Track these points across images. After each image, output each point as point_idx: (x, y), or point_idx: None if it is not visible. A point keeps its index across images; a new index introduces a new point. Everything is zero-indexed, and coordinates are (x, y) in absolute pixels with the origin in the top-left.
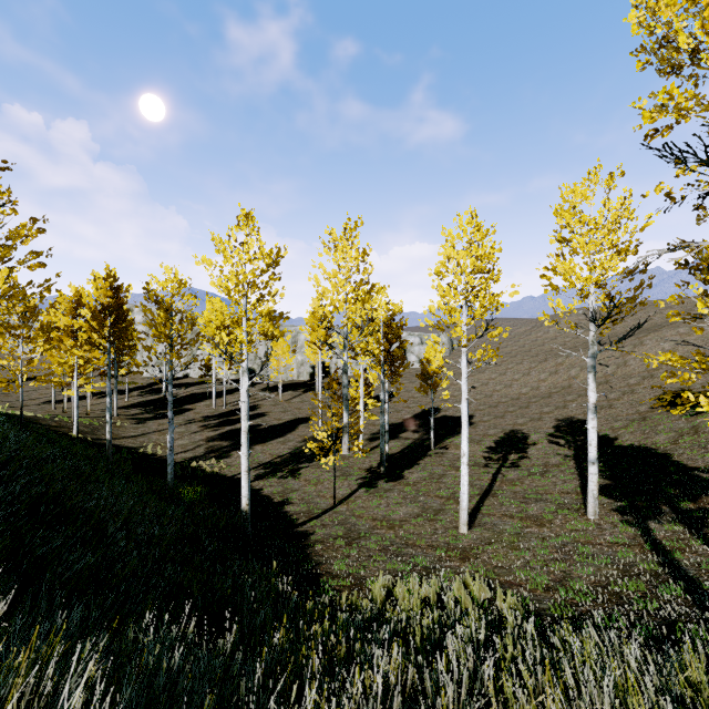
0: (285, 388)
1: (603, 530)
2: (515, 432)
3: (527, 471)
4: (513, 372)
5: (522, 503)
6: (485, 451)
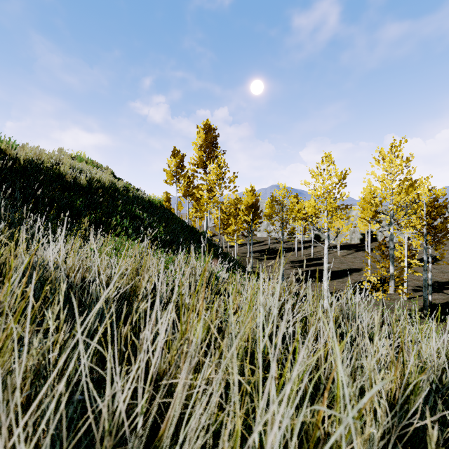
0: (341, 247)
1: None
2: None
3: None
4: None
5: None
6: None
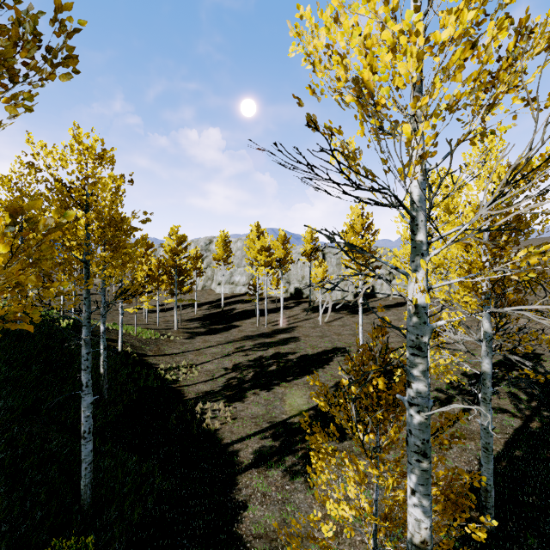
0: (327, 308)
1: None
2: None
3: None
4: None
5: None
6: None
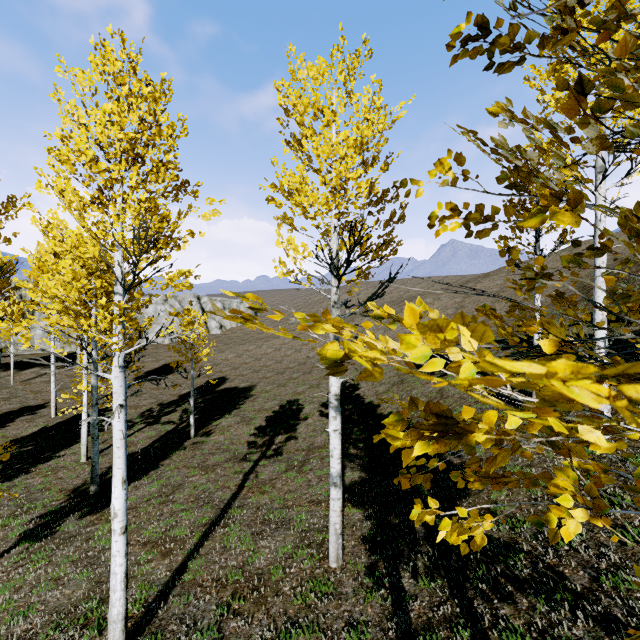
0: (30, 363)
1: (343, 599)
2: (291, 404)
3: (286, 463)
4: (304, 337)
5: (255, 537)
6: (253, 433)
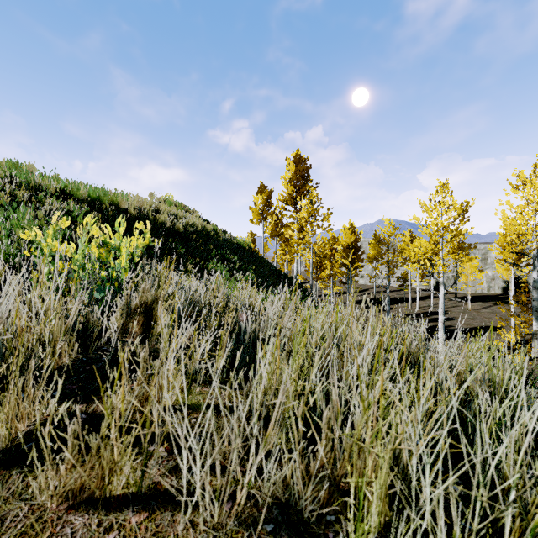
0: (473, 299)
1: None
2: None
3: None
4: None
5: None
6: None
